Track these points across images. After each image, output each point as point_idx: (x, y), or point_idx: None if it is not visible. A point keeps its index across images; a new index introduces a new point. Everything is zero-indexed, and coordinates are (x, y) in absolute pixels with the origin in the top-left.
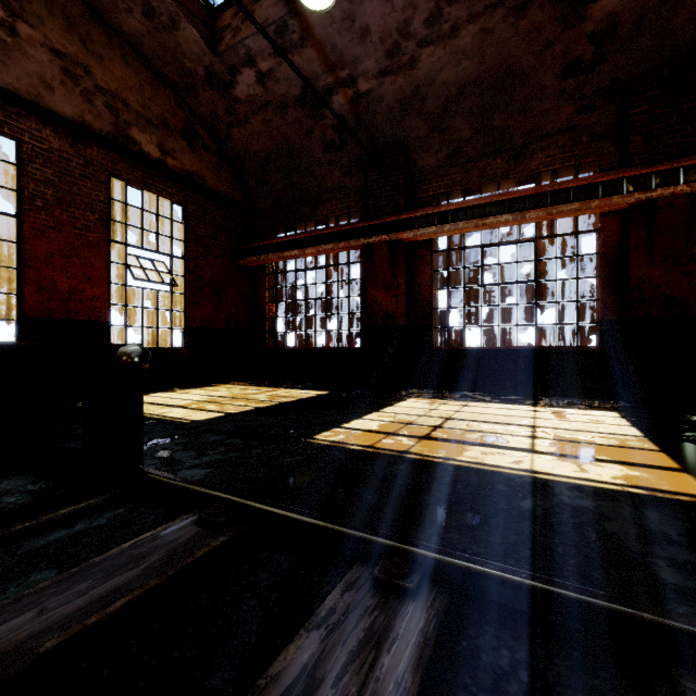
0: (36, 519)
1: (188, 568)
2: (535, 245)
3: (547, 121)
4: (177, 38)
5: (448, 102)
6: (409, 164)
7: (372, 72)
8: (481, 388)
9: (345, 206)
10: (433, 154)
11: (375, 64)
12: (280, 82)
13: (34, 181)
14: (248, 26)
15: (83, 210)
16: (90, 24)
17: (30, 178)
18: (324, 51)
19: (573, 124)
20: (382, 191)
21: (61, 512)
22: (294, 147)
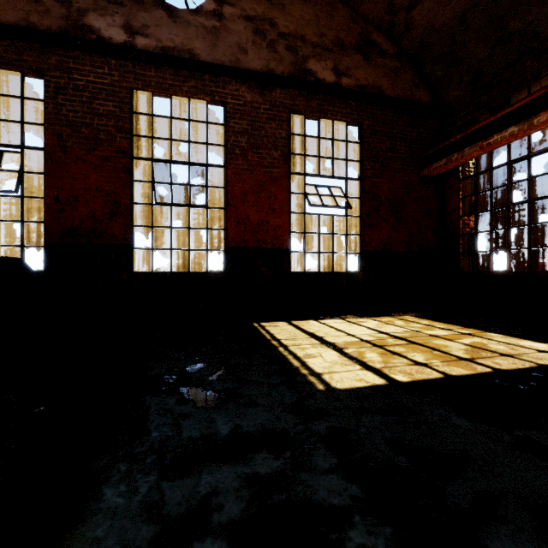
0: None
1: None
2: None
3: None
4: None
5: None
6: None
7: None
8: None
9: None
10: None
11: None
12: None
13: (234, 133)
14: None
15: (268, 150)
16: None
17: (232, 132)
18: None
19: None
20: None
21: None
22: None
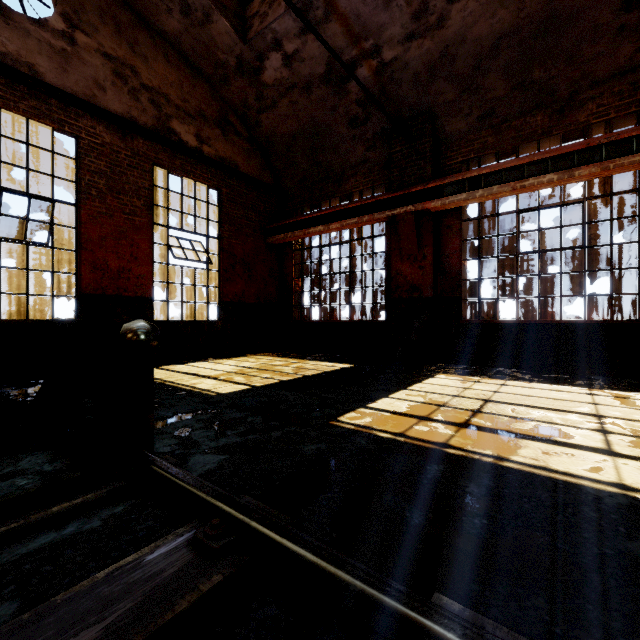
0: (25, 518)
1: (164, 629)
2: (584, 206)
3: (600, 65)
4: (211, 32)
5: (480, 60)
6: (436, 131)
7: (397, 38)
8: (517, 365)
9: (369, 180)
10: (462, 118)
11: (401, 29)
12: (305, 62)
13: (89, 172)
14: (274, 10)
15: (130, 197)
16: (137, 29)
17: (87, 170)
18: (348, 23)
19: (634, 65)
20: (407, 162)
21: (53, 510)
22: (318, 126)
